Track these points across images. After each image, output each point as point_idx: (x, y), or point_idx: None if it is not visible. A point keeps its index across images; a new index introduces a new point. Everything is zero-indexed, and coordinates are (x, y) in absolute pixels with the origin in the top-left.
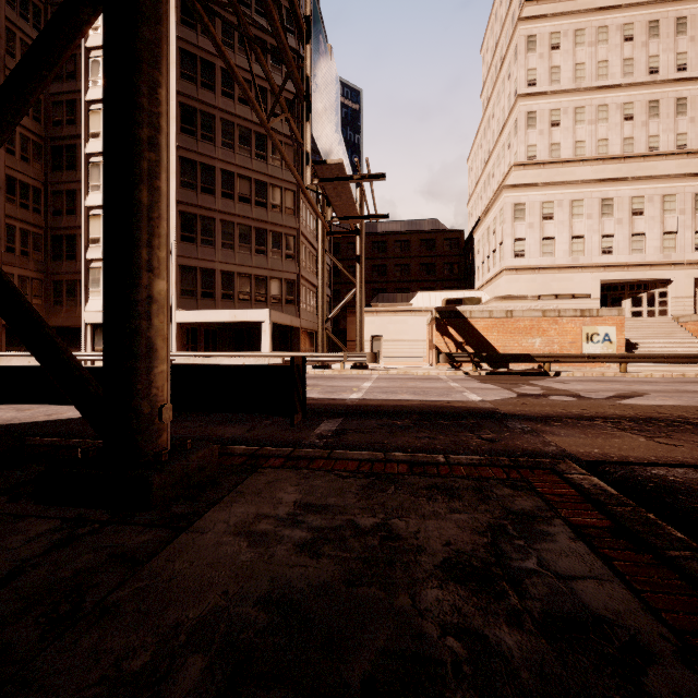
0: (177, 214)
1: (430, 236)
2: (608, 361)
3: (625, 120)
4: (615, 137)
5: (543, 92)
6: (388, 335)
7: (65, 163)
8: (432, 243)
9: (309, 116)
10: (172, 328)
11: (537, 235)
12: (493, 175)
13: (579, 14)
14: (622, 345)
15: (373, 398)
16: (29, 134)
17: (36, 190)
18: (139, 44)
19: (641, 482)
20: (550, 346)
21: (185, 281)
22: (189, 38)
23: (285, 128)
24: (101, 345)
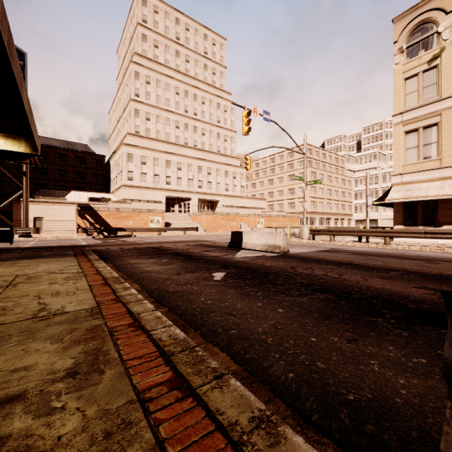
0: None
1: (82, 154)
2: (154, 230)
3: (176, 128)
4: (173, 134)
5: (143, 102)
6: (48, 217)
7: None
8: (84, 159)
9: None
10: None
11: (139, 171)
12: (121, 131)
13: (158, 73)
14: (164, 224)
15: (36, 246)
16: None
17: None
18: None
19: (101, 250)
20: (136, 224)
21: None
22: None
23: None
24: None
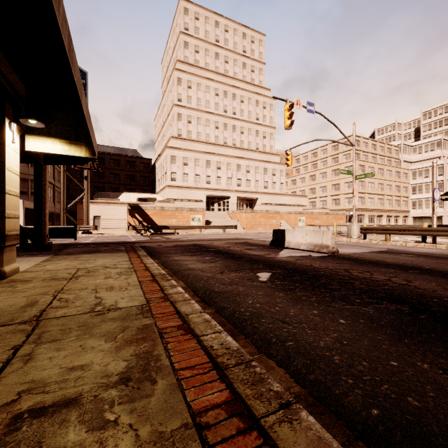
0: None
1: (132, 159)
2: (195, 228)
3: (216, 128)
4: (212, 135)
5: (185, 106)
6: (105, 216)
7: None
8: (133, 163)
9: None
10: None
11: (181, 171)
12: (165, 135)
13: (199, 77)
14: (204, 222)
15: (95, 241)
16: None
17: None
18: (44, 166)
19: (148, 247)
20: (179, 222)
21: None
22: None
23: None
24: None
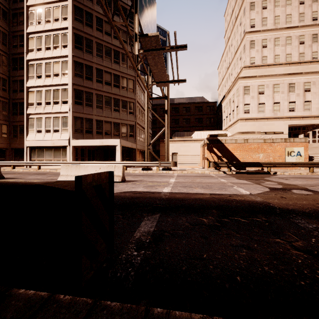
0: (72, 90)
1: (200, 104)
2: (303, 166)
3: (300, 44)
4: (295, 53)
5: (258, 30)
6: (180, 152)
7: (19, 66)
8: (201, 108)
9: (137, 9)
10: (70, 149)
11: (255, 102)
12: (231, 74)
13: None
14: (307, 157)
15: (178, 192)
16: (0, 51)
17: (4, 79)
18: None
19: None
20: (268, 158)
21: (77, 125)
22: (79, 0)
23: (128, 48)
24: (35, 157)
